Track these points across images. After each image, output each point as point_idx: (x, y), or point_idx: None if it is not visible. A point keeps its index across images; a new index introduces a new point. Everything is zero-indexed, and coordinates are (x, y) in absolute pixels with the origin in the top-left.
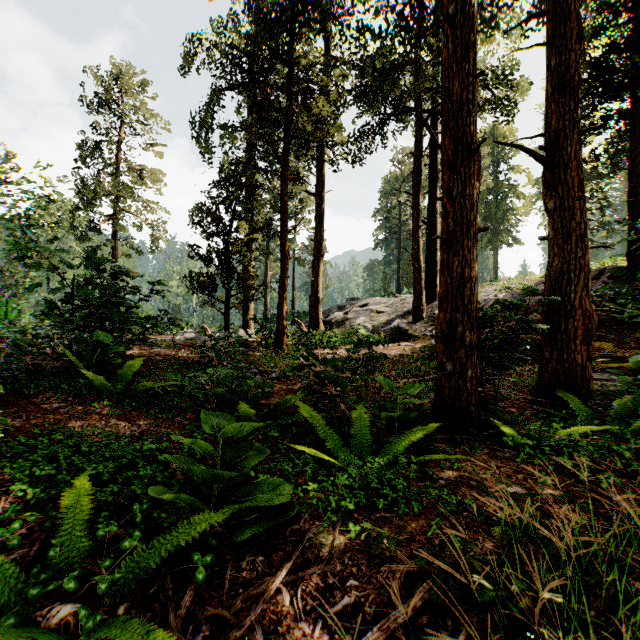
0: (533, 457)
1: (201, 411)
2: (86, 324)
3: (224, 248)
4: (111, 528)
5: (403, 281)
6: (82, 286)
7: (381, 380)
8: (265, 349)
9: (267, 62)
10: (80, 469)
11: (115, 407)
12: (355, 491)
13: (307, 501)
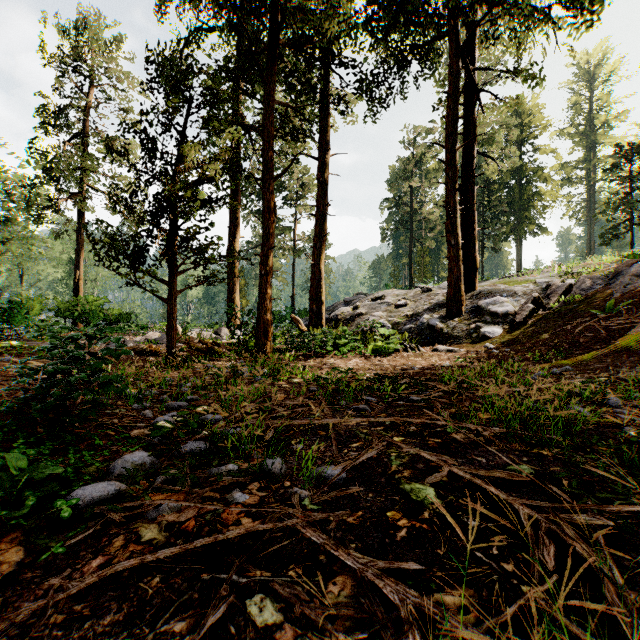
0: None
1: None
2: None
3: (163, 191)
4: None
5: (416, 275)
6: None
7: None
8: (240, 356)
9: None
10: None
11: None
12: None
13: None
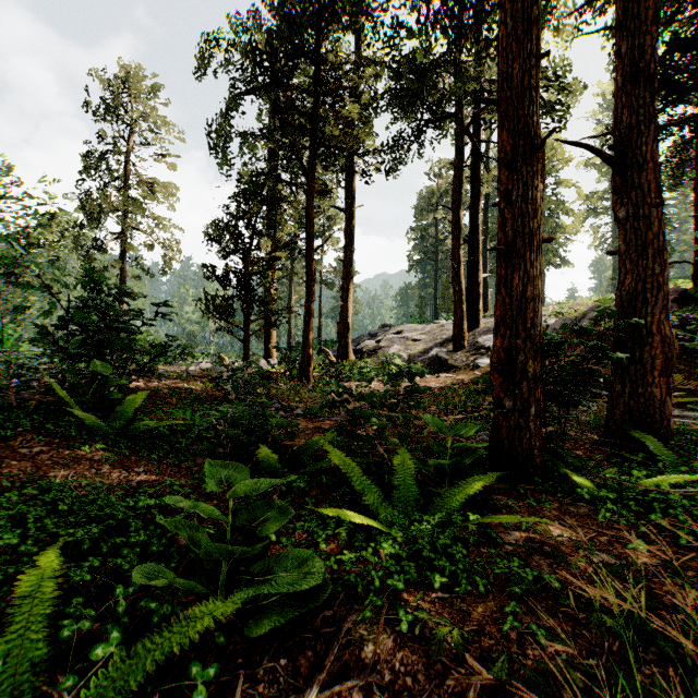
0: (614, 513)
1: (208, 461)
2: (81, 352)
3: (243, 268)
4: (82, 624)
5: (441, 306)
6: (77, 308)
7: (428, 419)
8: (289, 381)
9: (291, 60)
10: (56, 533)
11: (110, 451)
12: (403, 562)
13: (343, 577)
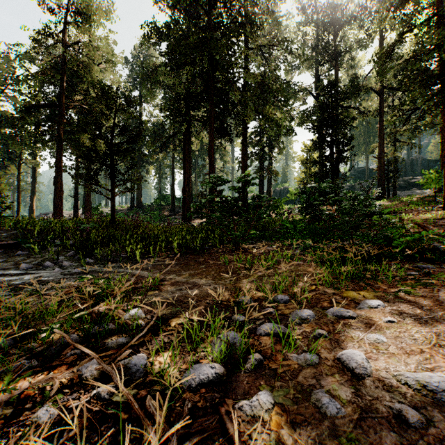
0: None
1: None
2: None
3: None
4: None
5: None
6: None
7: None
8: None
9: None
10: None
11: None
12: None
13: None
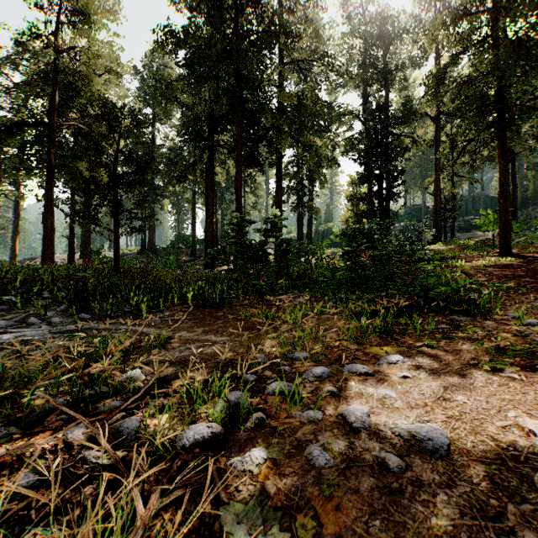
0: None
1: None
2: None
3: None
4: None
5: None
6: None
7: None
8: None
9: None
10: None
11: None
12: None
13: None
